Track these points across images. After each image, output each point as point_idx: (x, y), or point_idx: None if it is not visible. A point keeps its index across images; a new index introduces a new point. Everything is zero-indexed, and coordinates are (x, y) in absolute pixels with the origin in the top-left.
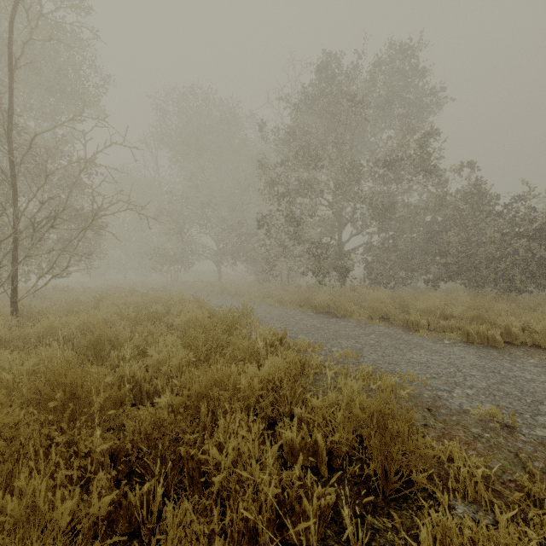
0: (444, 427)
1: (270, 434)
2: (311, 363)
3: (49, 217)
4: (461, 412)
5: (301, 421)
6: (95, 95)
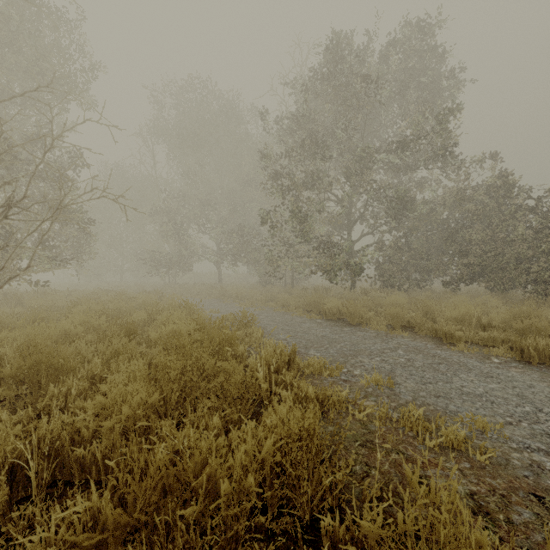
0: None
1: None
2: (333, 400)
3: (4, 206)
4: None
5: (334, 541)
6: (83, 82)
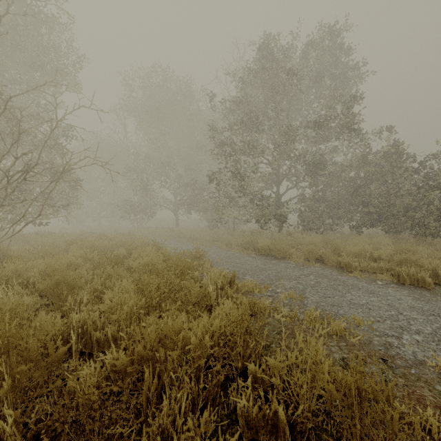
0: (406, 384)
1: (222, 395)
2: (260, 306)
3: (22, 171)
4: (418, 363)
5: (255, 378)
6: (72, 71)
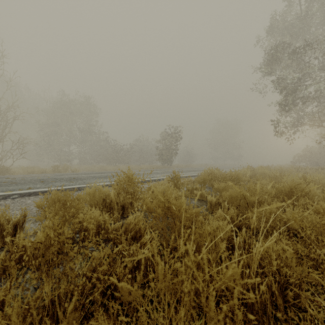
0: None
1: None
2: None
3: None
4: None
5: None
6: None
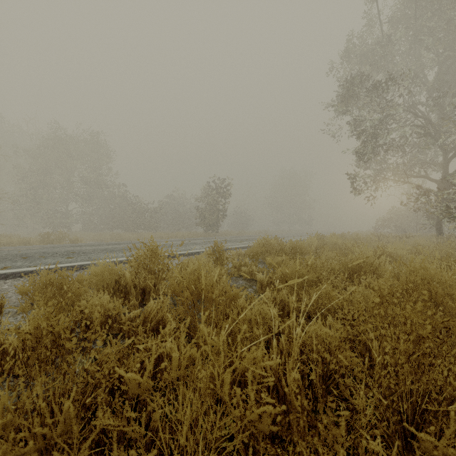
0: None
1: None
2: None
3: None
4: None
5: None
6: None
